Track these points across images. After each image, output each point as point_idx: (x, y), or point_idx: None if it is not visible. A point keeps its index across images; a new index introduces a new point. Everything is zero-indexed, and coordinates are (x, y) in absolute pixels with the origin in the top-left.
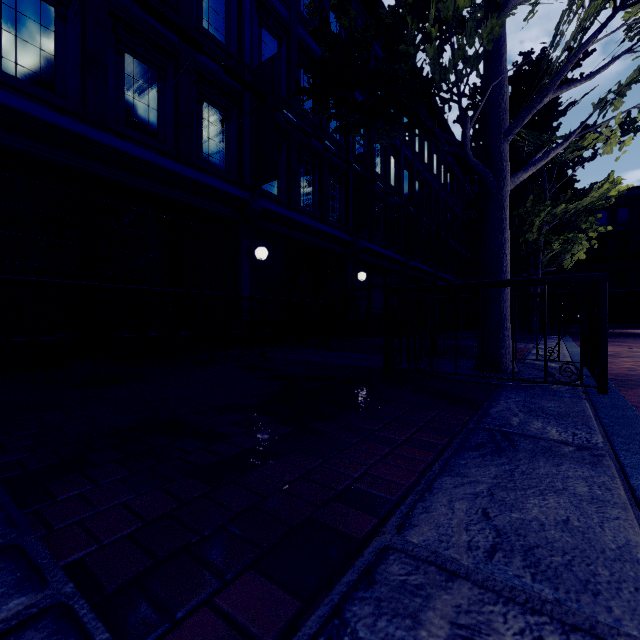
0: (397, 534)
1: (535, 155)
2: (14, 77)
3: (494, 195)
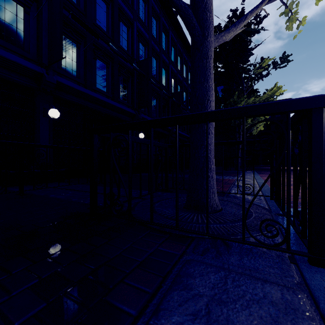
0: None
1: None
2: None
3: (199, 43)
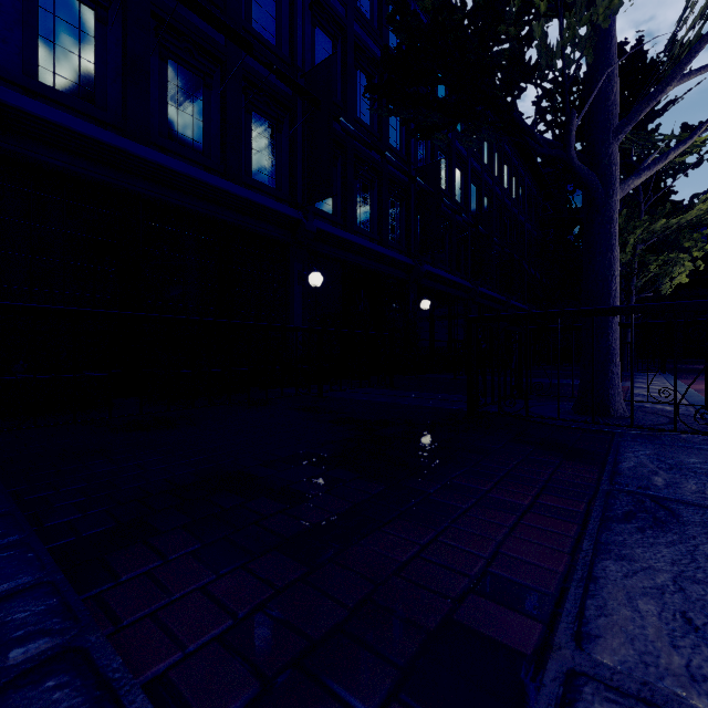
0: (578, 650)
1: (646, 158)
2: (52, 88)
3: (601, 206)
